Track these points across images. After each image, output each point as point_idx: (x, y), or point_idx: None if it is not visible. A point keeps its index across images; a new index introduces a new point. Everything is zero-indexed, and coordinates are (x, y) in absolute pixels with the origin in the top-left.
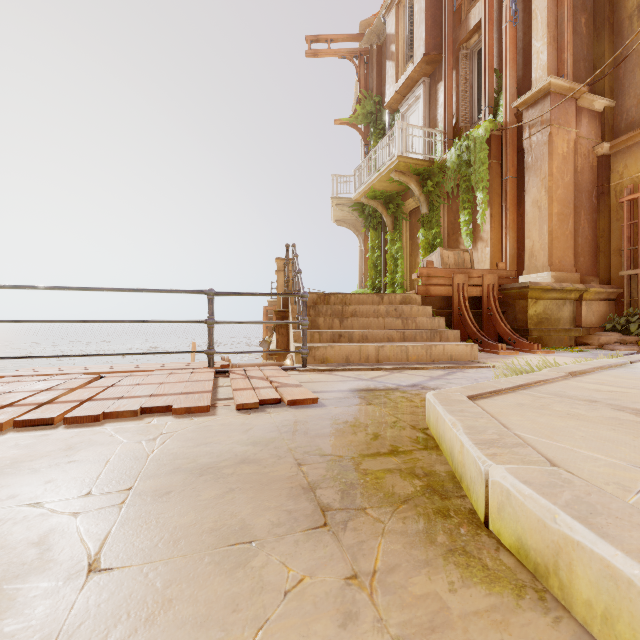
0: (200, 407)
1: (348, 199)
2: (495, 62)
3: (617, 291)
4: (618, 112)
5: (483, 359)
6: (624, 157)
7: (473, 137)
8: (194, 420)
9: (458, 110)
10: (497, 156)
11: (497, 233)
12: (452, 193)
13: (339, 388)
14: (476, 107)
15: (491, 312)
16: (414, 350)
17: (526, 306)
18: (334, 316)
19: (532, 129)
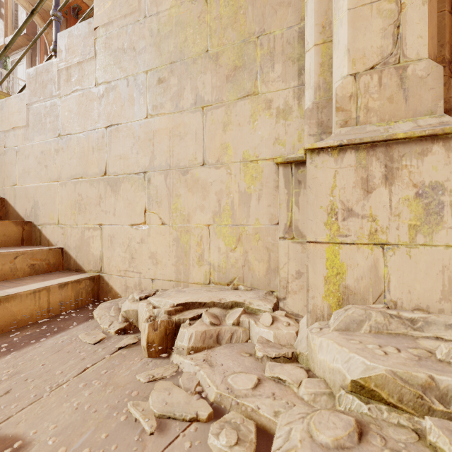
0: None
1: None
2: None
3: None
4: None
5: None
6: None
7: None
8: None
9: None
10: None
11: None
12: None
13: None
14: None
15: None
16: None
17: None
18: None
19: None
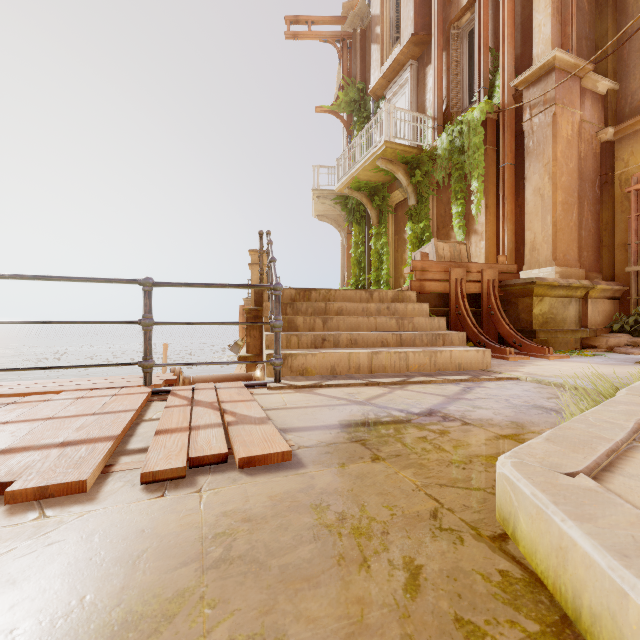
0: (67, 484)
1: (330, 191)
2: (490, 40)
3: (623, 289)
4: (622, 96)
5: (496, 367)
6: (630, 143)
7: (467, 120)
8: (39, 521)
9: (448, 94)
10: (493, 142)
11: (493, 225)
12: (442, 184)
13: (325, 421)
14: (468, 91)
15: (492, 311)
16: (415, 357)
17: (531, 304)
18: (316, 315)
19: (533, 110)
